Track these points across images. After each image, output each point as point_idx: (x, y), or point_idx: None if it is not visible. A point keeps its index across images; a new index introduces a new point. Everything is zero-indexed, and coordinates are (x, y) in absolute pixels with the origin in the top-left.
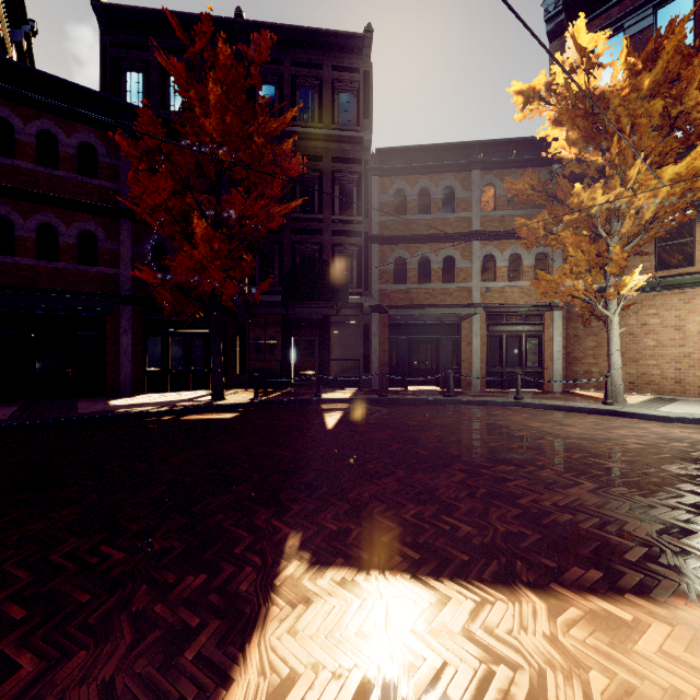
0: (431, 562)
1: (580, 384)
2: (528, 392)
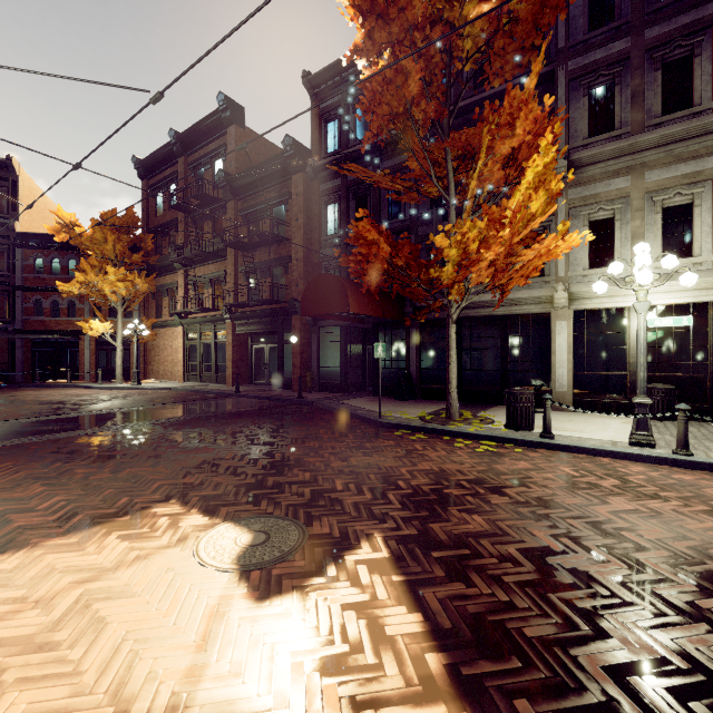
0: None
1: (151, 376)
2: (111, 381)
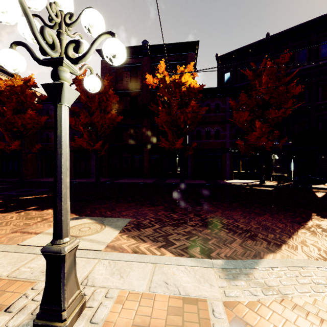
0: None
1: None
2: None
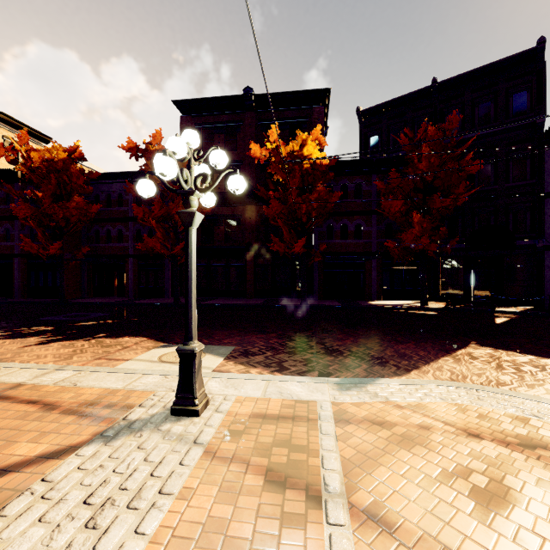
0: (528, 353)
1: None
2: None
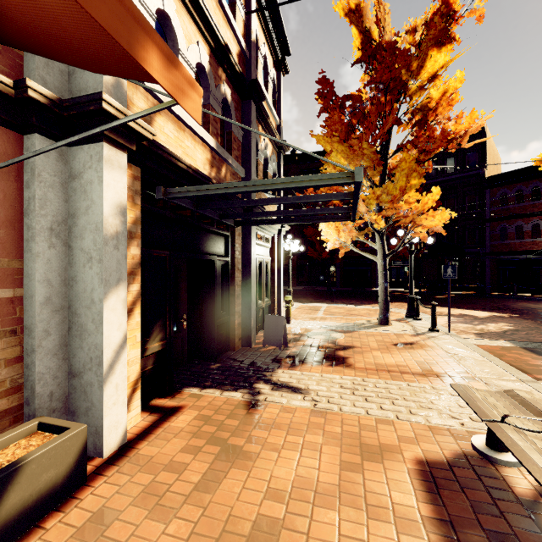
0: None
1: None
2: None
